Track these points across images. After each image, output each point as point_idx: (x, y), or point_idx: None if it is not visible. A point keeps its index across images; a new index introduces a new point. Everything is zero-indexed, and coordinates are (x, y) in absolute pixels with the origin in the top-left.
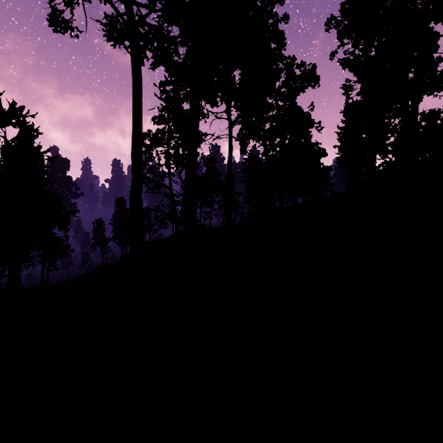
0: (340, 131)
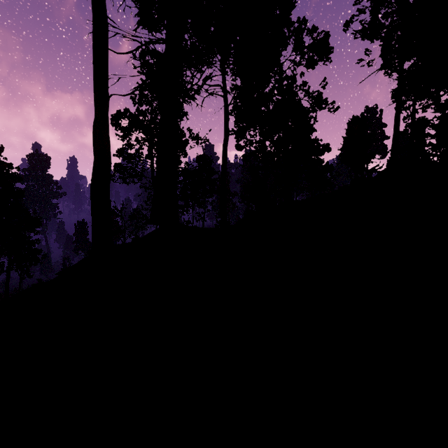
0: (415, 65)
